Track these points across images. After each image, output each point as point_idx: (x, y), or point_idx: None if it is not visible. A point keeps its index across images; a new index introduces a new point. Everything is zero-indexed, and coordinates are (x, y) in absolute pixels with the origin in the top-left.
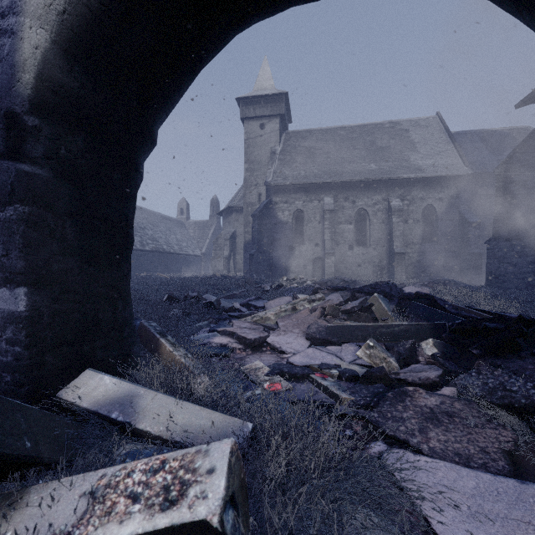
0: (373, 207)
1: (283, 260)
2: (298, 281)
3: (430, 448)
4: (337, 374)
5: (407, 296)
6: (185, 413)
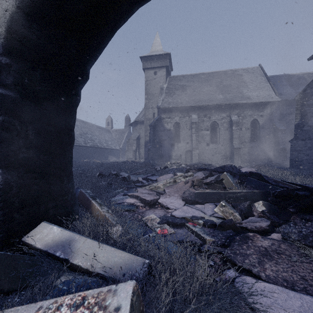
0: (221, 121)
1: (168, 152)
2: (176, 164)
3: (266, 275)
4: (202, 223)
5: (244, 174)
6: (104, 253)
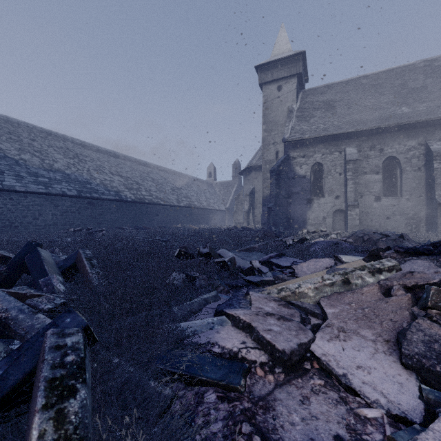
0: (405, 154)
1: (301, 213)
2: (319, 234)
3: None
4: None
5: None
6: None
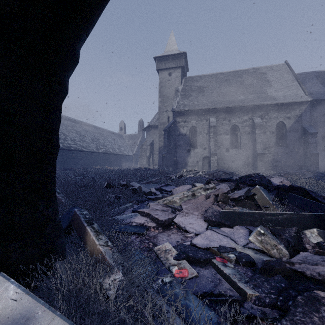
0: (242, 124)
1: (183, 158)
2: (193, 172)
3: None
4: (234, 259)
5: (282, 187)
6: None
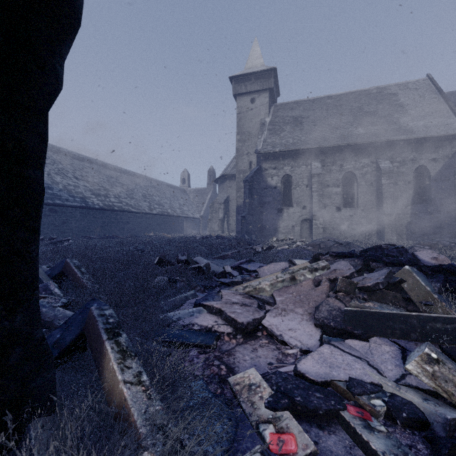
0: (361, 170)
1: (272, 221)
2: (287, 241)
3: None
4: (384, 410)
5: (450, 269)
6: None
